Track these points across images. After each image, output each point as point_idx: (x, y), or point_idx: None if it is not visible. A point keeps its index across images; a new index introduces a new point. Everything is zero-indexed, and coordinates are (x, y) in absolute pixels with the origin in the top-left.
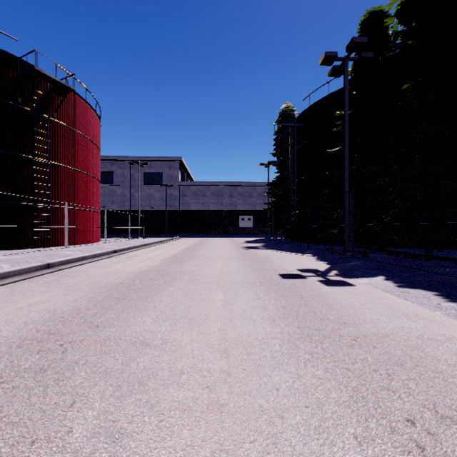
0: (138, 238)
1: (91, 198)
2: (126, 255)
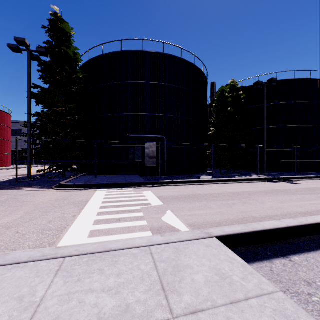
0: (33, 165)
1: (7, 149)
2: (18, 169)
